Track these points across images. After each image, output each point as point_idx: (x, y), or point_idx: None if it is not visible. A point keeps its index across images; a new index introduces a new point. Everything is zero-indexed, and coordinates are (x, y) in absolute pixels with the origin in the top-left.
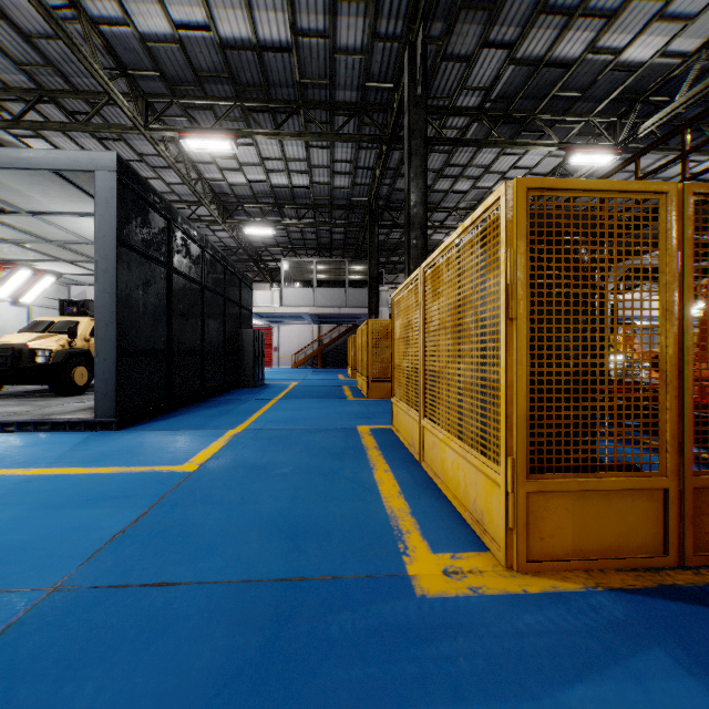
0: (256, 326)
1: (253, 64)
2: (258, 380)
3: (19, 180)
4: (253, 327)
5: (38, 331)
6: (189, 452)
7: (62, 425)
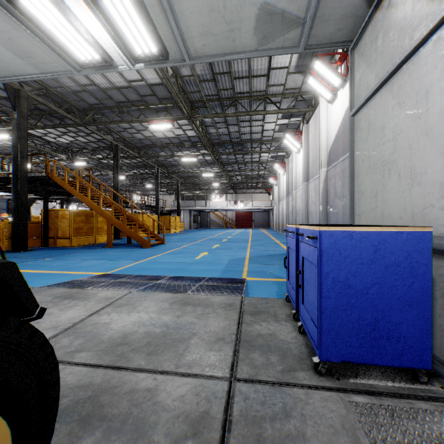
0: None
1: None
2: None
3: (3, 58)
4: None
5: None
6: None
7: None
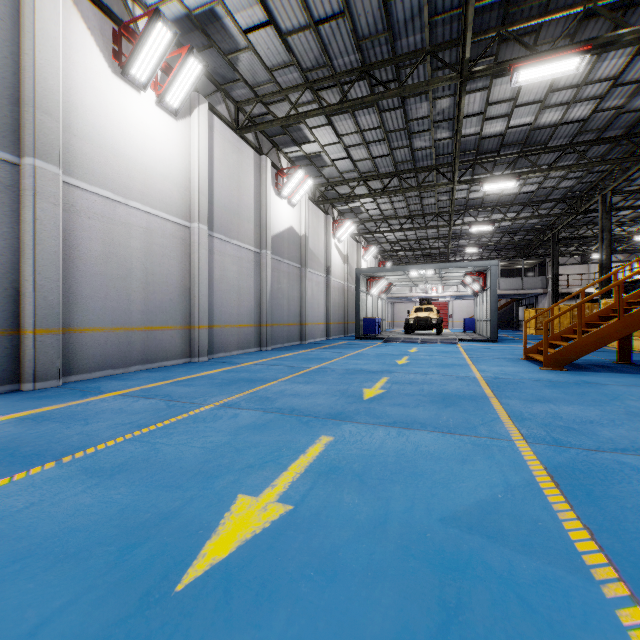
0: (437, 301)
1: (511, 197)
2: None
3: (459, 268)
4: (434, 302)
5: (420, 311)
6: None
7: (480, 341)
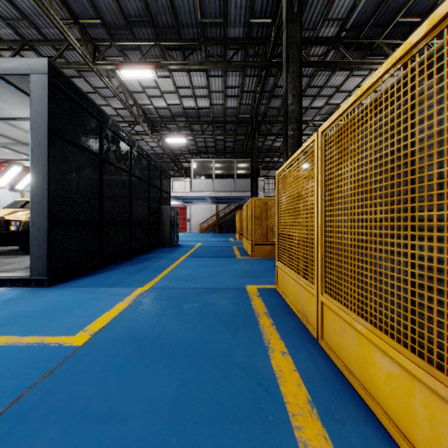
0: (176, 205)
1: (166, 10)
2: (173, 242)
3: None
4: (174, 206)
5: (16, 208)
6: (91, 315)
7: (6, 282)
